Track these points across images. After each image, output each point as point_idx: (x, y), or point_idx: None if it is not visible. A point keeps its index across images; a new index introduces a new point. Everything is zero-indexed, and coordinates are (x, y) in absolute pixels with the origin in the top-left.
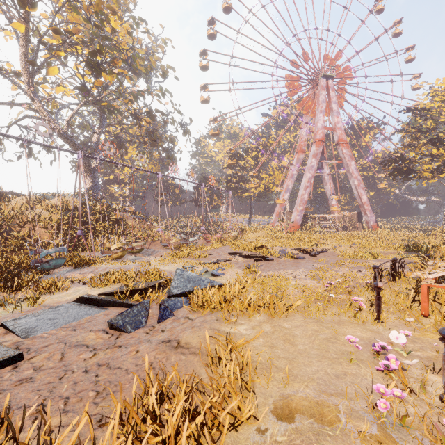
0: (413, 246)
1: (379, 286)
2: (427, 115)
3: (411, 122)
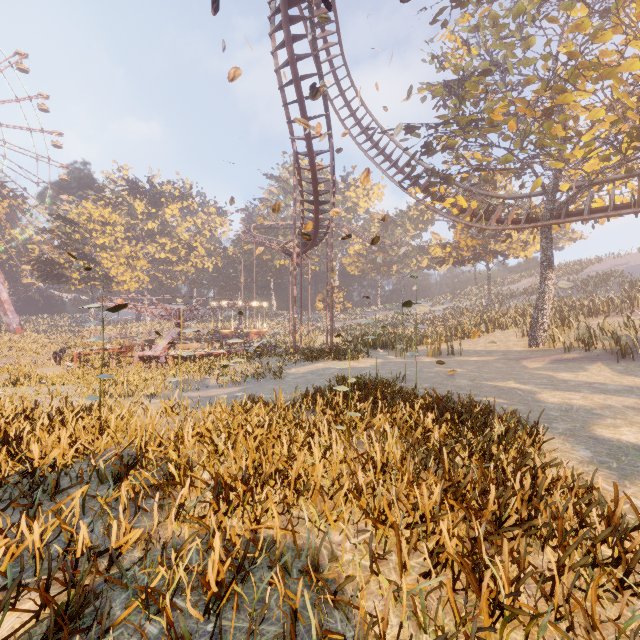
0: (67, 345)
1: (61, 354)
2: (76, 228)
3: (62, 228)
